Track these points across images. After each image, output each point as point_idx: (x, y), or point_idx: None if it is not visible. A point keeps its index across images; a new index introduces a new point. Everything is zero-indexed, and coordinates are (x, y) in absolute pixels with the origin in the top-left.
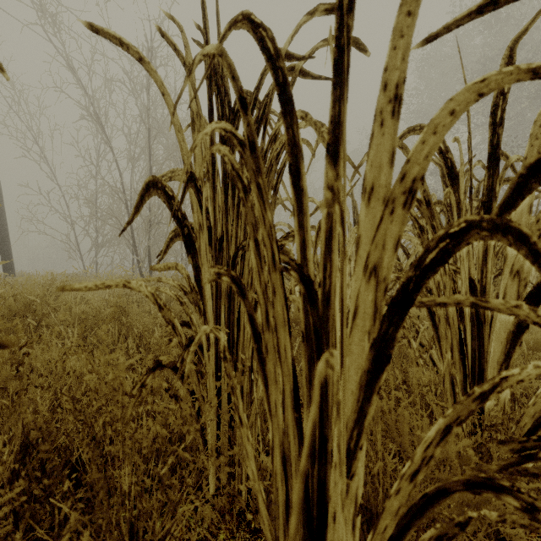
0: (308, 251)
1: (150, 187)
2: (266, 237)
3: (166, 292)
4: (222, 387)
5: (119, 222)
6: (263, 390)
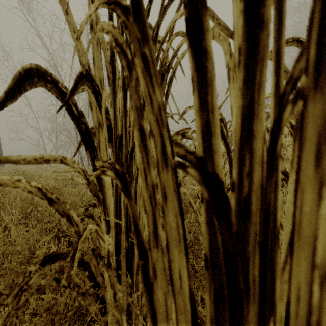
0: (213, 137)
1: (34, 76)
2: (154, 121)
3: (78, 181)
4: (121, 262)
5: (69, 133)
6: (150, 323)
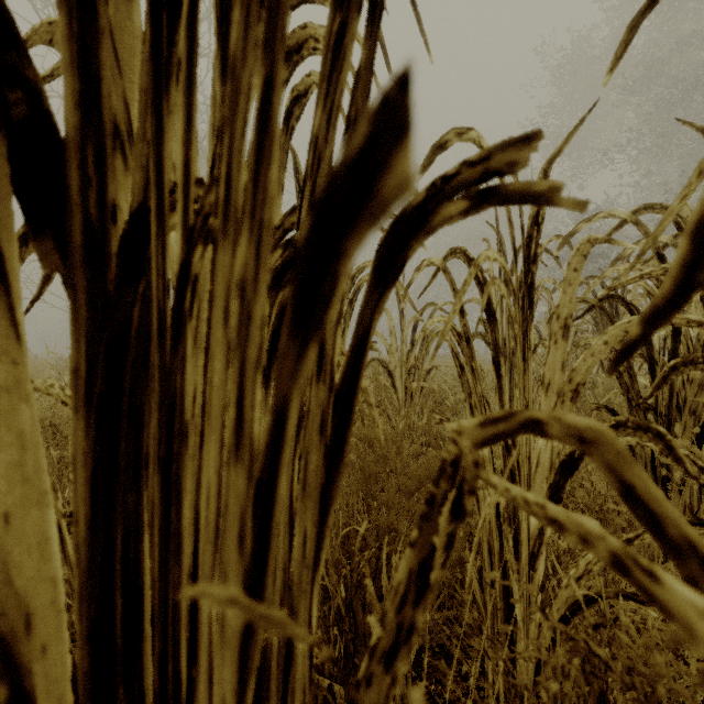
0: None
1: None
2: None
3: None
4: None
5: None
6: None
